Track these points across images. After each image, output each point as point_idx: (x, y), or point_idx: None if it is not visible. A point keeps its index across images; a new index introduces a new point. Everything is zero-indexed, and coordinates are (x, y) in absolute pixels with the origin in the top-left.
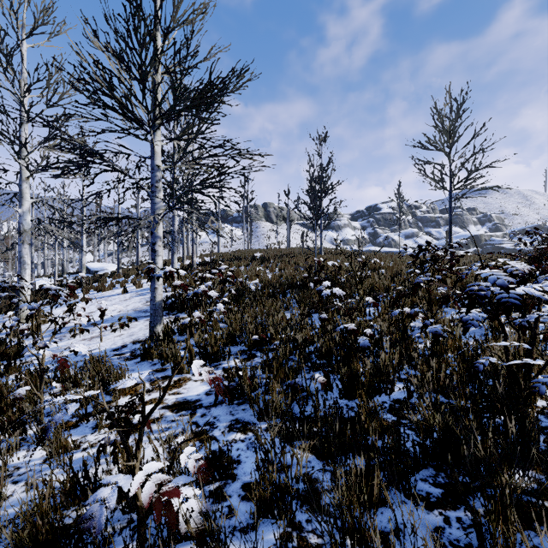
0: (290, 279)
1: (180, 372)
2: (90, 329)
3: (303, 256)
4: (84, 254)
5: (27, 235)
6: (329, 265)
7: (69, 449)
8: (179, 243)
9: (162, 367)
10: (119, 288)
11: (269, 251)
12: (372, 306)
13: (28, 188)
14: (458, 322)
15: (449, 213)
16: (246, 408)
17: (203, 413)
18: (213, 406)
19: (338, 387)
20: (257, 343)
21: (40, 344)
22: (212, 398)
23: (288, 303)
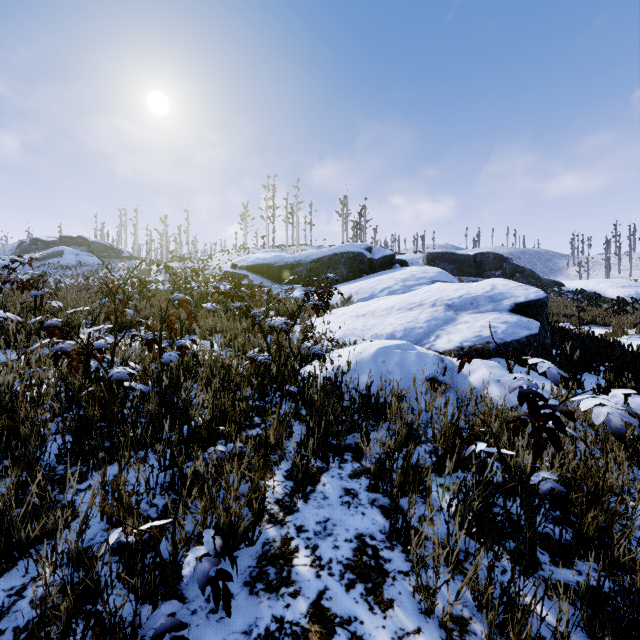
0: None
1: None
2: None
3: None
4: None
5: None
6: None
7: None
8: None
9: None
10: None
11: None
12: None
13: None
14: None
15: None
16: None
17: None
18: None
19: None
20: None
21: None
22: None
23: None
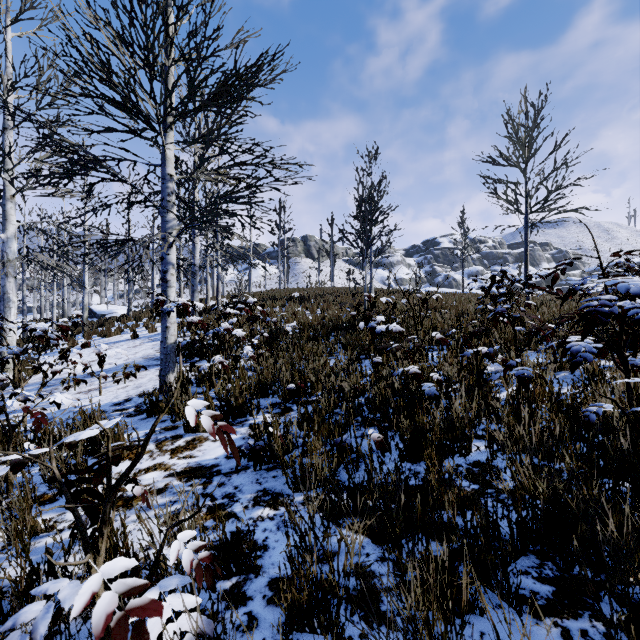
0: (335, 320)
1: (195, 431)
2: (88, 380)
3: (350, 295)
4: (86, 293)
5: (13, 266)
6: (381, 304)
7: (39, 532)
8: (203, 283)
9: (173, 425)
10: (128, 332)
11: (309, 290)
12: (434, 350)
13: (14, 209)
14: (543, 367)
15: (525, 241)
16: (277, 474)
17: (221, 482)
18: (235, 472)
19: (398, 446)
20: (293, 395)
21: (20, 397)
22: (234, 462)
23: (333, 347)
